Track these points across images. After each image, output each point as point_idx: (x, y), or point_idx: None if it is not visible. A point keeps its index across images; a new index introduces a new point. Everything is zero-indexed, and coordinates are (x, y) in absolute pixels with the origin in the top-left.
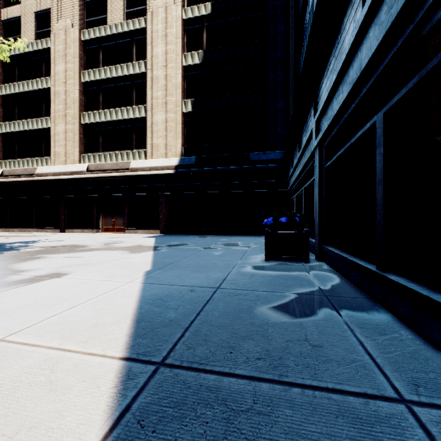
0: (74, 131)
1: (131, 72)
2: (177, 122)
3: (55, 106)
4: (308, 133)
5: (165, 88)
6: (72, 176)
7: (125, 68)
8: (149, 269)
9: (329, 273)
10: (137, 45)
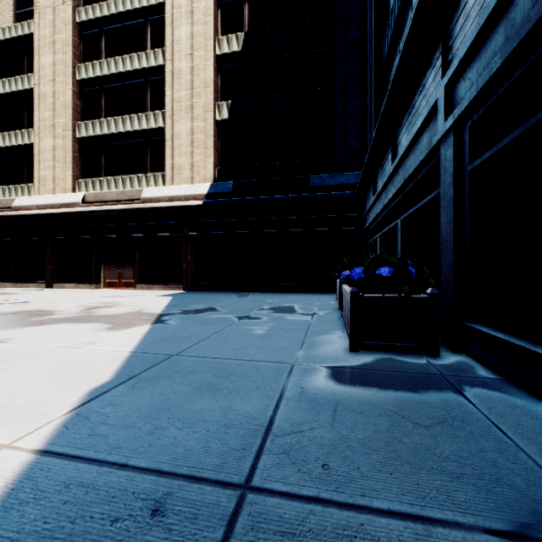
0: (65, 147)
1: (145, 65)
2: (207, 134)
3: (40, 113)
4: (420, 117)
5: (190, 86)
6: (61, 209)
7: (136, 59)
8: (105, 382)
9: (510, 395)
10: (152, 27)
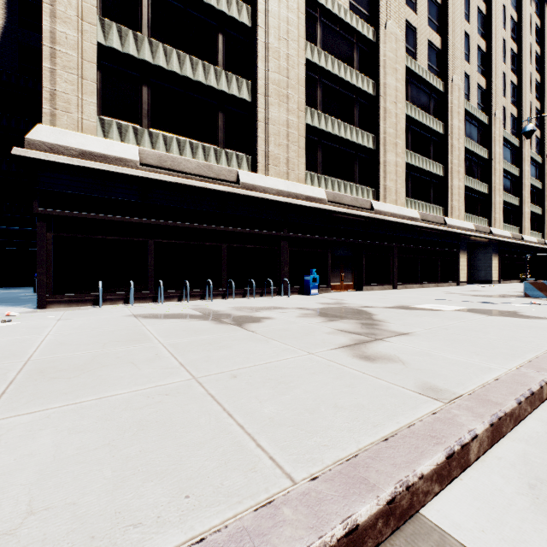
0: None
1: None
2: None
3: None
4: None
5: None
6: None
7: None
8: None
9: None
10: None
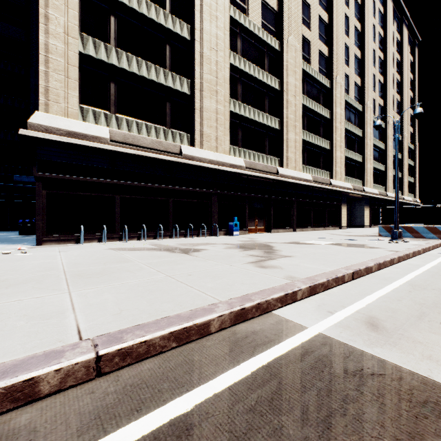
0: None
1: None
2: None
3: None
4: None
5: None
6: None
7: None
8: None
9: None
10: None
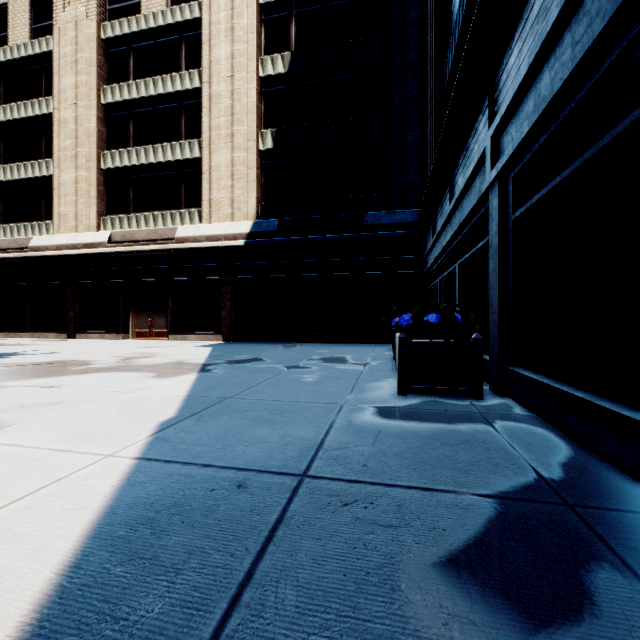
0: (89, 180)
1: (179, 88)
2: (249, 166)
3: (60, 141)
4: (472, 162)
5: (230, 112)
6: (85, 250)
7: (169, 81)
8: (171, 417)
9: (534, 426)
10: (187, 45)
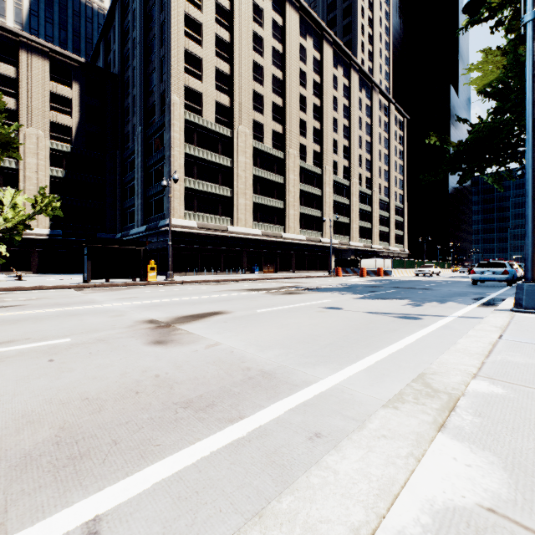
0: None
1: (2, 164)
2: None
3: None
4: None
5: (37, 185)
6: None
7: None
8: None
9: None
10: None
